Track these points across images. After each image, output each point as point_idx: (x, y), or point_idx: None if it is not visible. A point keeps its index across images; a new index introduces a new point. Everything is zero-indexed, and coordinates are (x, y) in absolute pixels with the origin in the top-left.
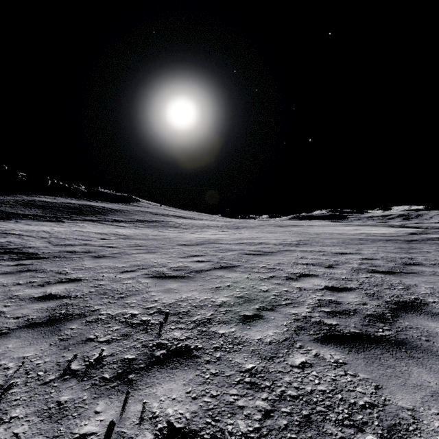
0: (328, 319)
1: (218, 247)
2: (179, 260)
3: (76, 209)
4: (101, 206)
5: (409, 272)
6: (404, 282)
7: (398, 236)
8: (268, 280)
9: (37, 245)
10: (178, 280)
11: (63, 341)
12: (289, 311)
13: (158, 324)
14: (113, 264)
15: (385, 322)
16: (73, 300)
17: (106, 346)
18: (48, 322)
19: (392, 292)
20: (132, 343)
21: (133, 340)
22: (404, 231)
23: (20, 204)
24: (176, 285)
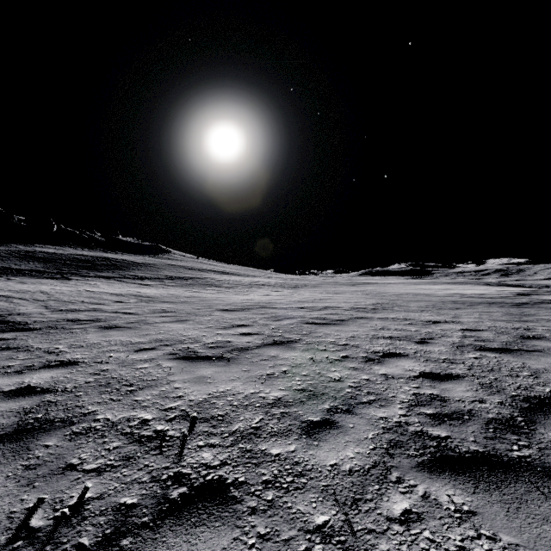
0: (433, 428)
1: (270, 313)
2: (217, 332)
3: (88, 263)
4: (120, 258)
5: (532, 350)
6: (529, 366)
7: (503, 297)
8: (340, 362)
9: (29, 310)
10: (213, 363)
11: (28, 471)
12: (375, 413)
13: (180, 437)
14: (127, 338)
15: (519, 432)
16: (58, 396)
17: (94, 480)
18: (13, 435)
19: (516, 381)
20: (135, 473)
21: (138, 468)
22: (508, 291)
23: (15, 256)
24: (211, 371)
